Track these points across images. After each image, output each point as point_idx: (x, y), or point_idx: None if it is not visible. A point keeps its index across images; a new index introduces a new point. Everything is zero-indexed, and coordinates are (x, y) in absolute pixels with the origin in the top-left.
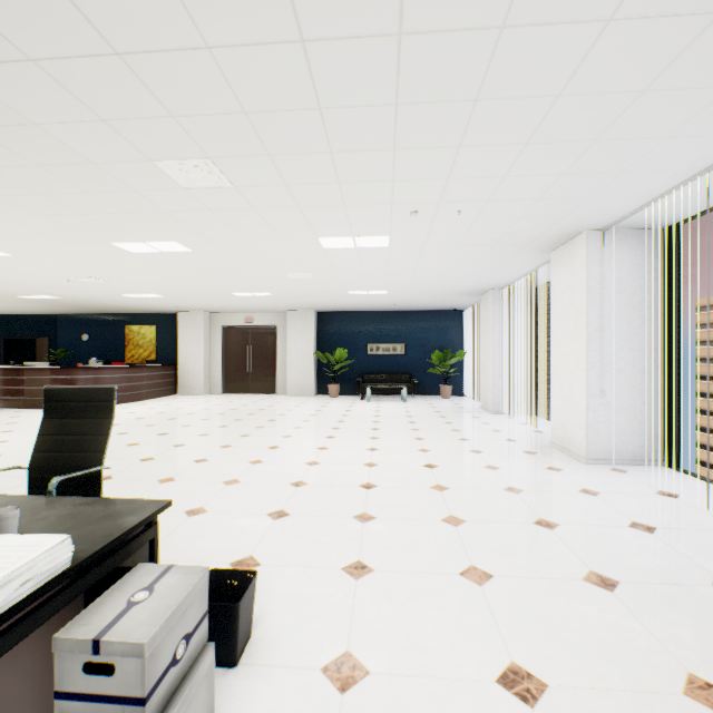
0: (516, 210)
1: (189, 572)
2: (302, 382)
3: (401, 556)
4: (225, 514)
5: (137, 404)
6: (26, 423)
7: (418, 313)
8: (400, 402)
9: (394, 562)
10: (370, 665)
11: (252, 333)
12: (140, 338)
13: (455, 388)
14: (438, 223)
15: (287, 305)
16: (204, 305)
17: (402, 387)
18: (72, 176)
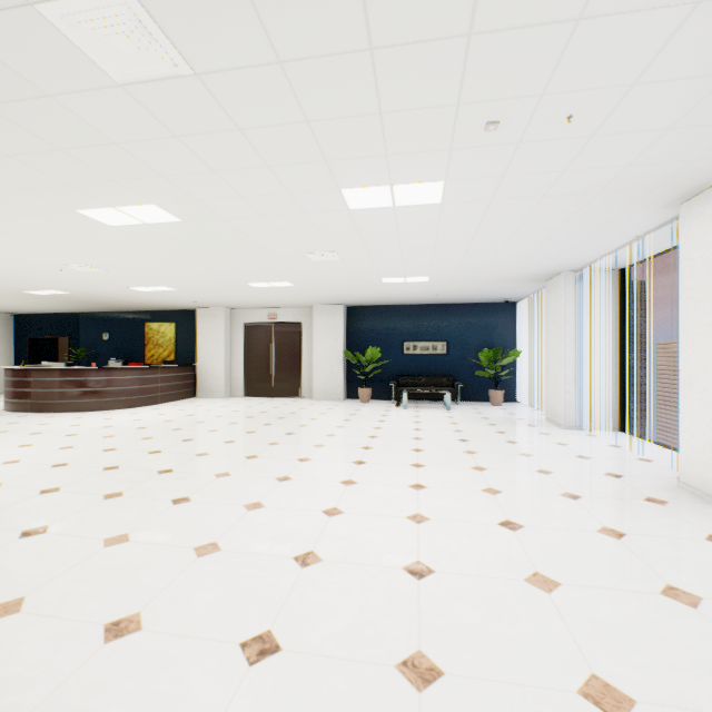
0: (672, 107)
1: None
2: (329, 385)
3: None
4: (168, 638)
5: (149, 409)
6: (15, 433)
7: (462, 306)
8: (443, 410)
9: None
10: None
11: (275, 331)
12: (160, 336)
13: (506, 393)
14: (525, 149)
15: (313, 299)
16: (222, 300)
17: (445, 392)
18: None
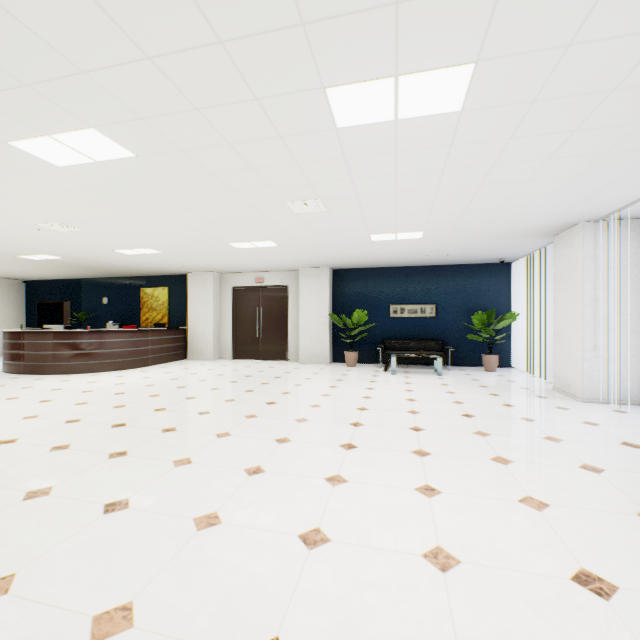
0: None
1: None
2: (315, 348)
3: None
4: None
5: (136, 372)
6: None
7: (452, 268)
8: (434, 376)
9: None
10: None
11: (262, 294)
12: (154, 300)
13: (499, 358)
14: None
15: (298, 261)
16: (209, 264)
17: (436, 357)
18: None
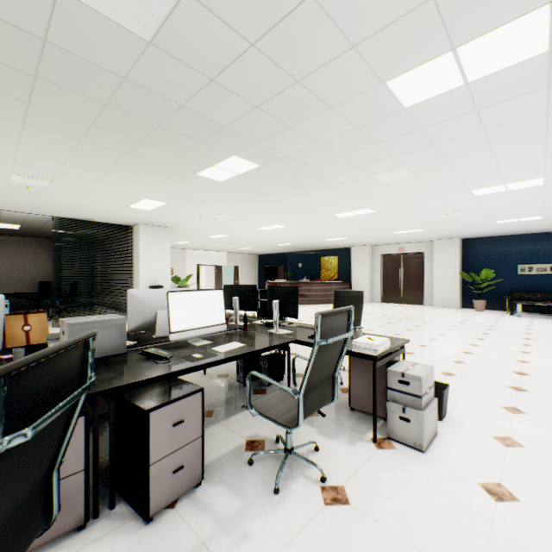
0: None
1: (426, 365)
2: (447, 297)
3: (551, 413)
4: None
5: (331, 305)
6: None
7: None
8: None
9: (545, 414)
10: (524, 445)
11: (403, 259)
12: (329, 264)
13: None
14: None
15: (434, 236)
16: (370, 241)
17: None
18: (331, 190)
